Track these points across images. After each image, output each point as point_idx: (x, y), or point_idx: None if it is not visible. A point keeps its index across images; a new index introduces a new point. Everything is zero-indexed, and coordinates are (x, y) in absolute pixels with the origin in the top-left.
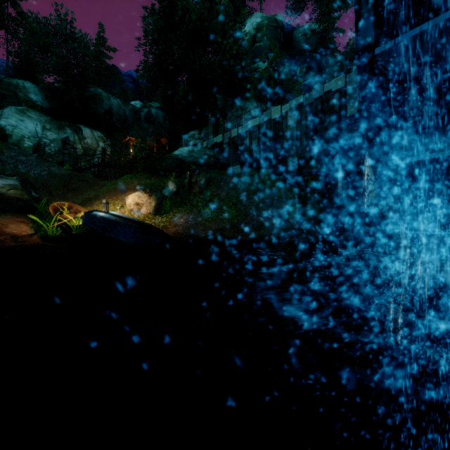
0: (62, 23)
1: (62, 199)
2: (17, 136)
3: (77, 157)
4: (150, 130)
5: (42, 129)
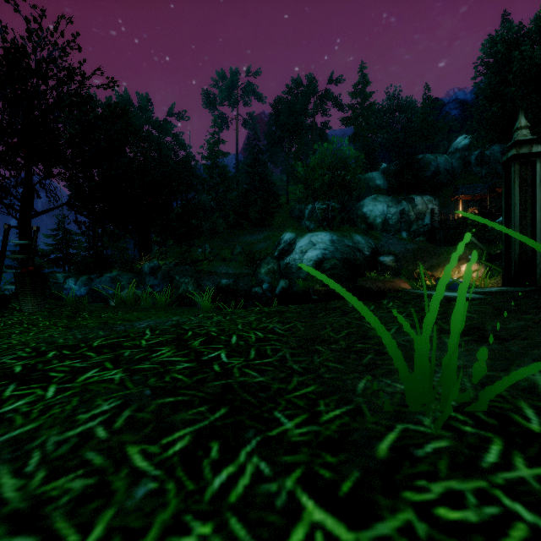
0: (391, 101)
1: (414, 265)
2: (373, 217)
3: (410, 223)
4: (482, 173)
5: (387, 208)
